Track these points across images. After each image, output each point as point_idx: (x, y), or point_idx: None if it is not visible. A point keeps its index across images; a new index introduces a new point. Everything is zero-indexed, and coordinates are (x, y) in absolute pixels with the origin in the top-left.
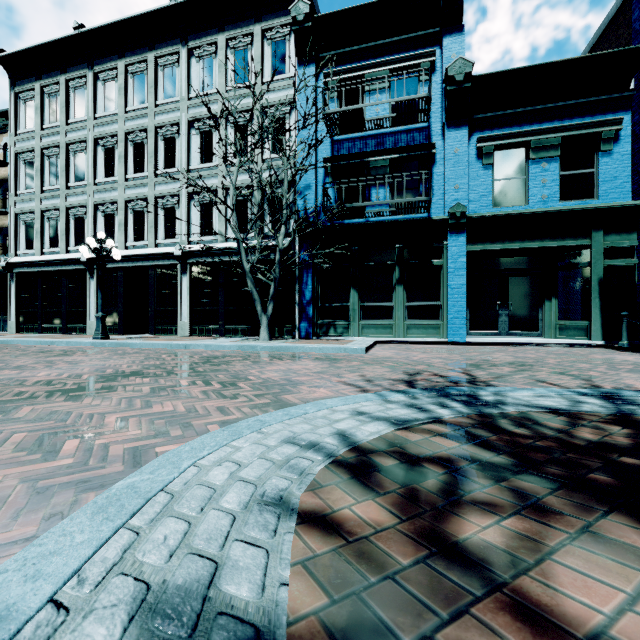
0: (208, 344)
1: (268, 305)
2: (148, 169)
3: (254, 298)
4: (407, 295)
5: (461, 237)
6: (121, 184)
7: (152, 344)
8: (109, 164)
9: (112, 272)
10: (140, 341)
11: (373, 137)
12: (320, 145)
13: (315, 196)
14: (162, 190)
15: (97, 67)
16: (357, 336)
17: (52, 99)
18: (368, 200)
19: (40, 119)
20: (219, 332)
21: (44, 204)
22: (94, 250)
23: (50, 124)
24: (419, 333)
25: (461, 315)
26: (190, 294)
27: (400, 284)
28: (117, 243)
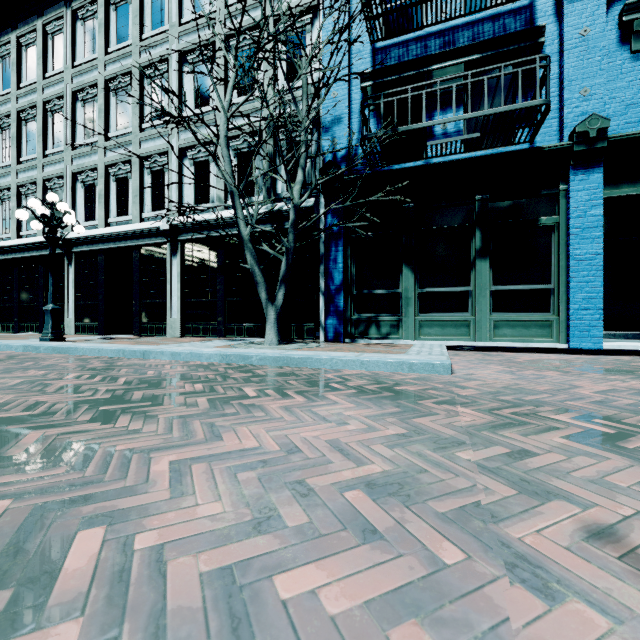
0: (176, 351)
1: (277, 291)
2: (132, 122)
3: (256, 280)
4: (494, 274)
5: (594, 174)
6: (101, 145)
7: (98, 350)
8: (89, 122)
9: (92, 256)
10: (91, 344)
11: (437, 35)
12: (355, 58)
13: (348, 133)
14: (148, 148)
15: (75, 3)
16: (412, 338)
17: (30, 52)
18: (429, 132)
19: (16, 76)
20: (218, 332)
21: (20, 178)
22: (41, 217)
23: (27, 81)
24: (515, 334)
25: (594, 304)
26: (182, 282)
27: (483, 257)
28: (98, 220)
